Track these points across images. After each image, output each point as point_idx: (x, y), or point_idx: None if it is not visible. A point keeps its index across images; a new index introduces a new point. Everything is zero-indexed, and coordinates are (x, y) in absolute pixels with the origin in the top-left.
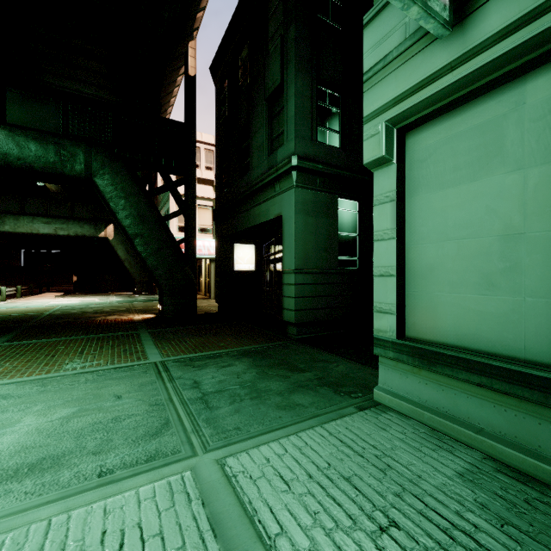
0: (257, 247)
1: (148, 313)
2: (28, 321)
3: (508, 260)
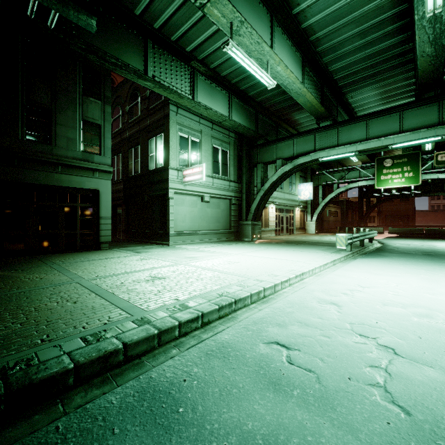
0: None
1: None
2: None
3: (185, 218)
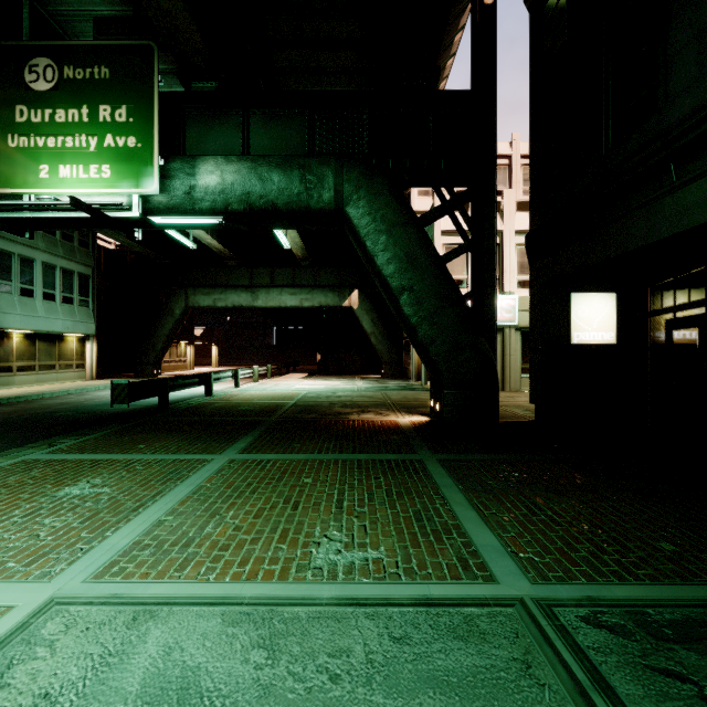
0: (620, 297)
1: (415, 413)
2: (272, 413)
3: None
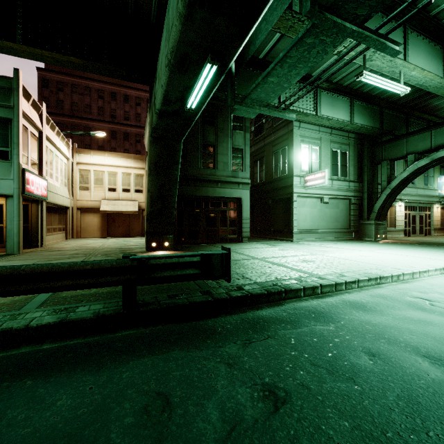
0: None
1: (148, 252)
2: None
3: (306, 218)
